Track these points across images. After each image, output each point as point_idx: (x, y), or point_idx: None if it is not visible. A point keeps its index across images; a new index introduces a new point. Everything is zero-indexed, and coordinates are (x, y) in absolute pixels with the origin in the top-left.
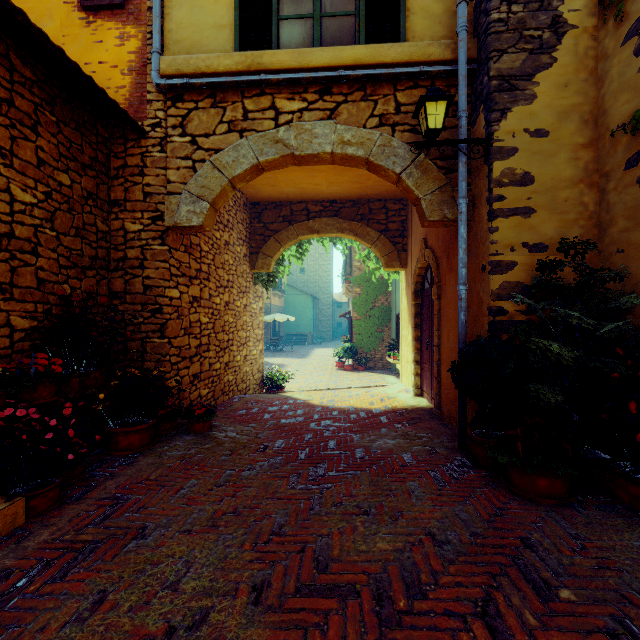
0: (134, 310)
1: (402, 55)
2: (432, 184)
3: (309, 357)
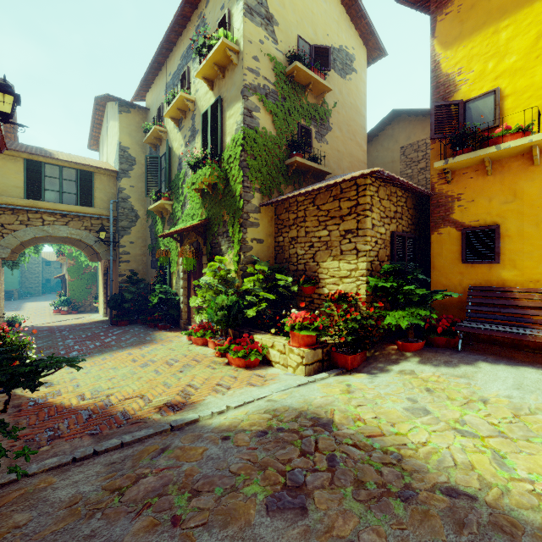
0: None
1: (93, 212)
2: (104, 249)
3: (24, 309)
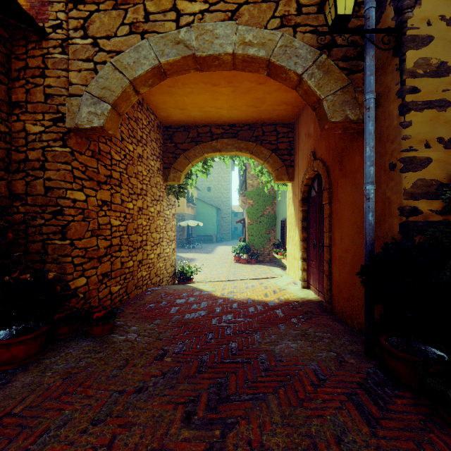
0: (35, 212)
1: None
2: (334, 84)
3: (214, 253)
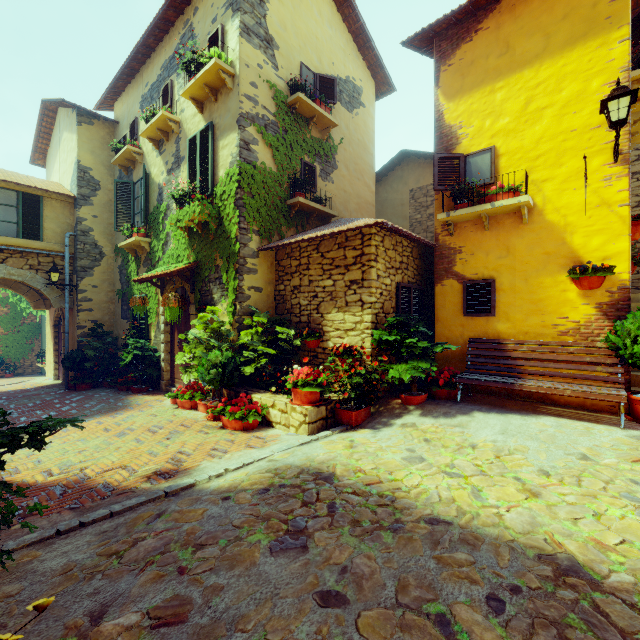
0: None
1: (41, 246)
2: (56, 294)
3: None
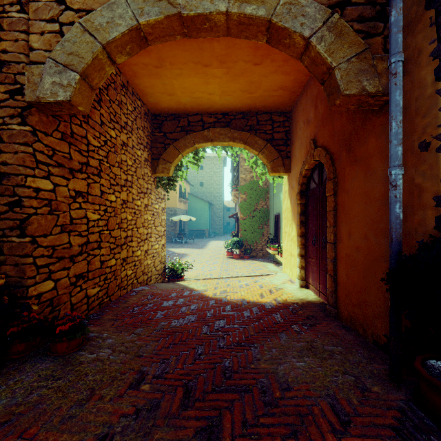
0: None
1: None
2: (348, 50)
3: (206, 248)
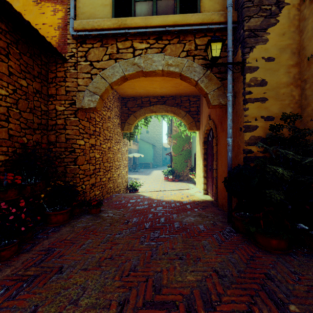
0: (61, 151)
1: (198, 19)
2: (214, 86)
3: (151, 174)
